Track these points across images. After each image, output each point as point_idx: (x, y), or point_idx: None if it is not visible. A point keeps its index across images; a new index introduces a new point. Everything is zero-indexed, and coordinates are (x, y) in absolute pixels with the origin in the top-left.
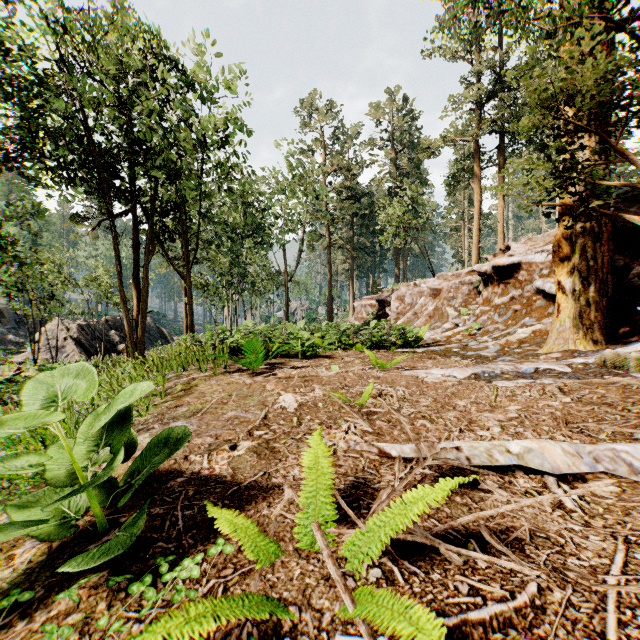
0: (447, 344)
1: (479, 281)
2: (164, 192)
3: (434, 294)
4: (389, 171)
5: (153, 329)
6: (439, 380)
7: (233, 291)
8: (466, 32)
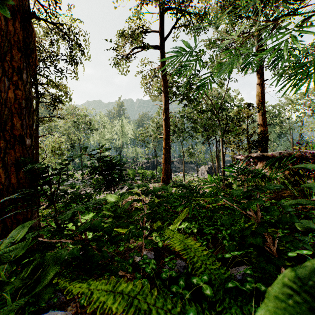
0: None
1: None
2: None
3: None
4: None
5: None
6: None
7: None
8: None
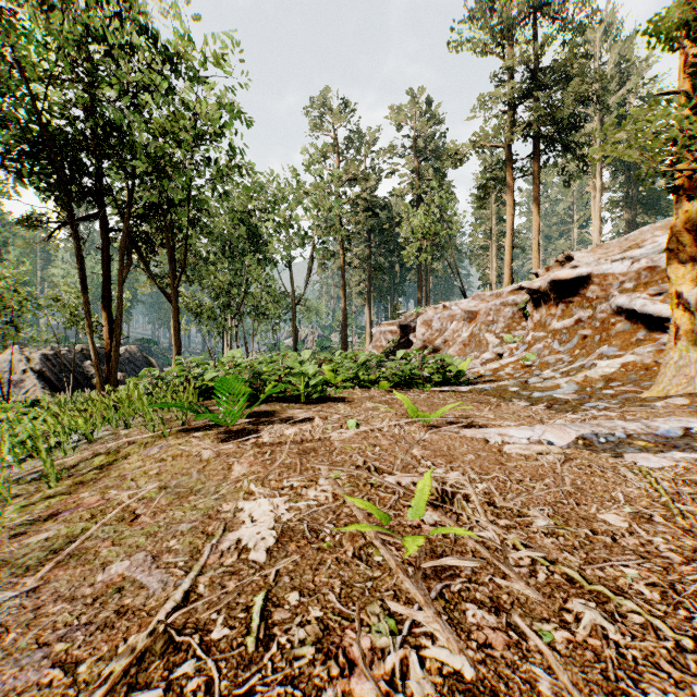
0: (496, 380)
1: (525, 301)
2: (141, 192)
3: (469, 318)
4: (411, 181)
5: (139, 359)
6: (530, 451)
7: (233, 315)
8: (499, 22)
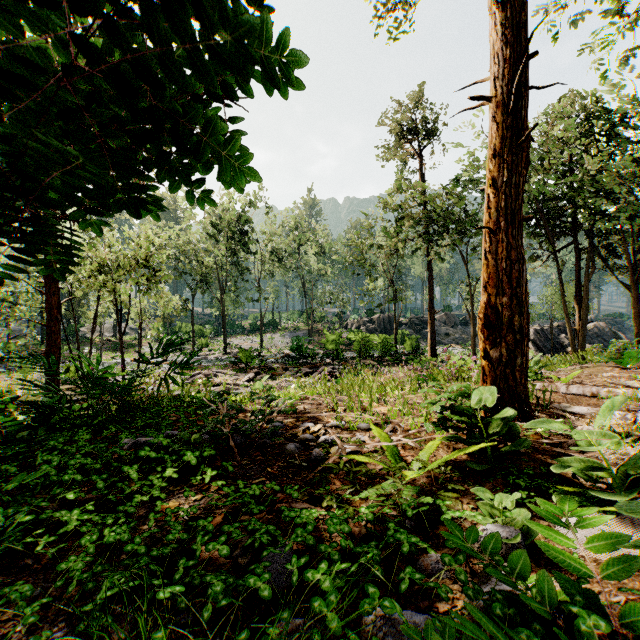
0: None
1: None
2: (601, 224)
3: None
4: None
5: (606, 334)
6: None
7: None
8: None
